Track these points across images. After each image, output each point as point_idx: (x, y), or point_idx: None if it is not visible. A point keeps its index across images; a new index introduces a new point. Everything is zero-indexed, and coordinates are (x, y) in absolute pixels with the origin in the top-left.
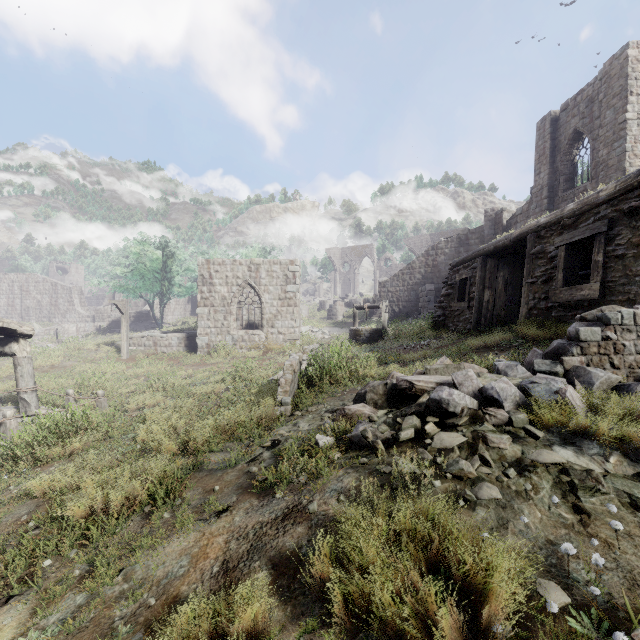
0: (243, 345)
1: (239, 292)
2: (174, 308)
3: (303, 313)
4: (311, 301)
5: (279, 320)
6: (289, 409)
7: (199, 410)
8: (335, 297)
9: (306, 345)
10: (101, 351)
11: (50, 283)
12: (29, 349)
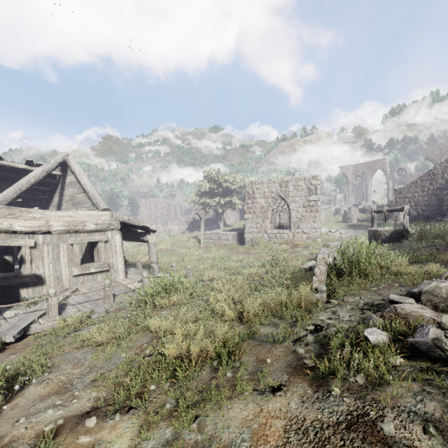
0: (276, 241)
1: (273, 202)
2: (230, 216)
3: (321, 218)
4: (327, 209)
5: (303, 222)
6: (325, 296)
7: (248, 286)
8: (348, 205)
9: (326, 242)
10: (190, 242)
11: (166, 203)
12: (155, 238)
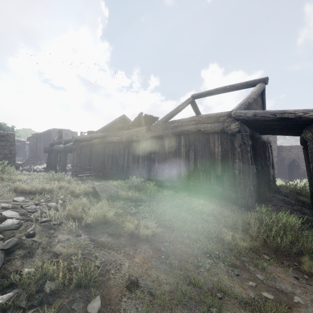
0: None
1: None
2: None
3: None
4: None
5: None
6: None
7: None
8: None
9: None
10: None
11: None
12: None
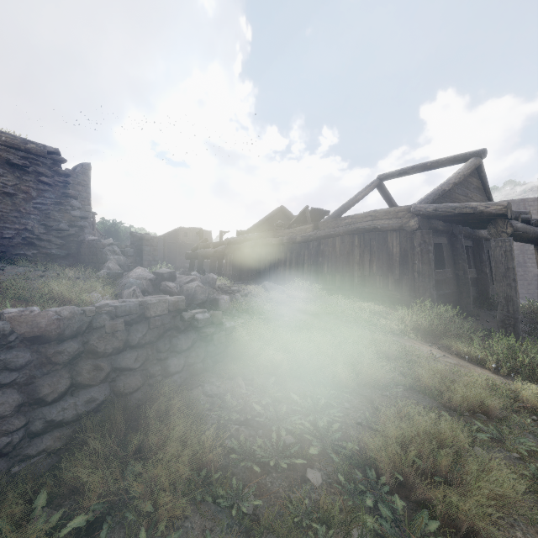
0: None
1: None
2: None
3: None
4: None
5: None
6: None
7: None
8: None
9: None
10: None
11: None
12: None
